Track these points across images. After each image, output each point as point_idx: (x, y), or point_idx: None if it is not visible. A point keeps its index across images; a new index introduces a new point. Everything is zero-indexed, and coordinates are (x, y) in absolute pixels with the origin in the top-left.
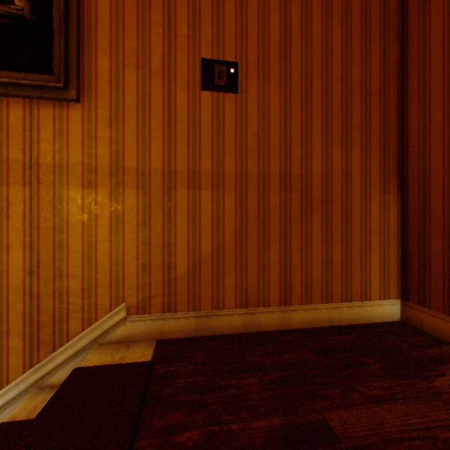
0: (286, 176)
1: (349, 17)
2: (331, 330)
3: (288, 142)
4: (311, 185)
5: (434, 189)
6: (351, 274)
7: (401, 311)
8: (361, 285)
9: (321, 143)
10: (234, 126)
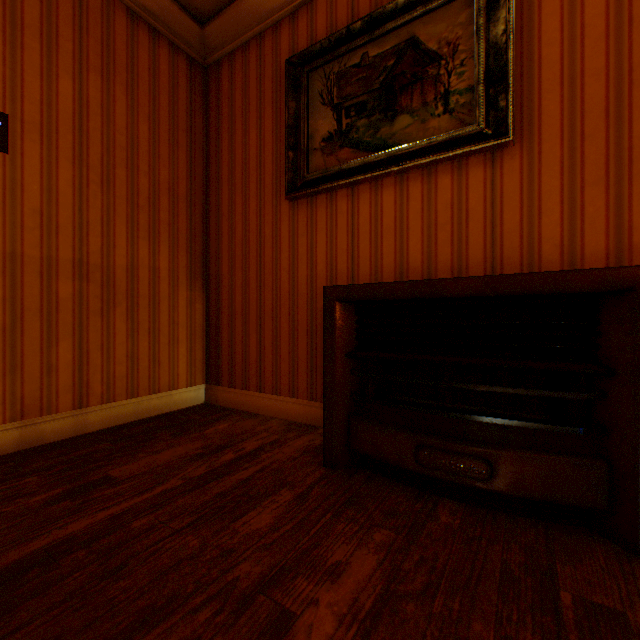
0: (83, 265)
1: (158, 117)
2: (137, 422)
3: (86, 227)
4: (115, 277)
5: (225, 291)
6: (160, 366)
7: (207, 394)
8: (171, 376)
9: (128, 234)
10: (3, 194)
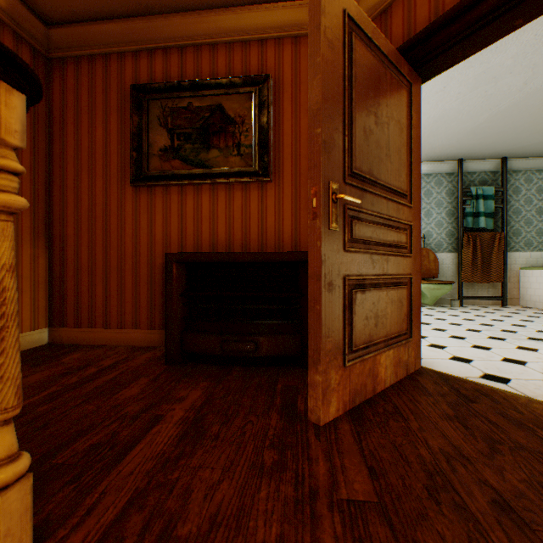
0: None
1: None
2: None
3: None
4: None
5: (71, 249)
6: None
7: (50, 336)
8: None
9: None
10: None
